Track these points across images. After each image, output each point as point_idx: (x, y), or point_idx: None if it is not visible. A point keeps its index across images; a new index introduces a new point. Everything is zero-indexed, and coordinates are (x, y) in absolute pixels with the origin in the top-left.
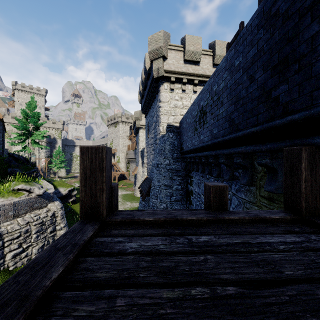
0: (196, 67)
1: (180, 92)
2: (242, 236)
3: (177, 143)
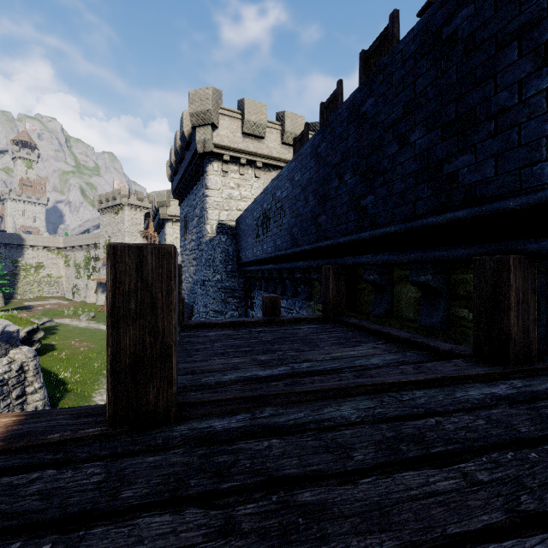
0: (260, 144)
1: (236, 177)
2: (285, 327)
3: (232, 250)
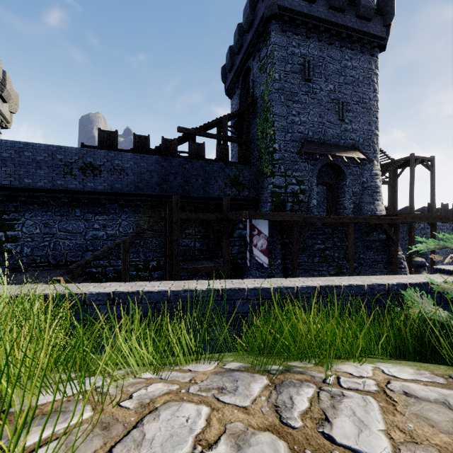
0: None
1: None
2: None
3: None
